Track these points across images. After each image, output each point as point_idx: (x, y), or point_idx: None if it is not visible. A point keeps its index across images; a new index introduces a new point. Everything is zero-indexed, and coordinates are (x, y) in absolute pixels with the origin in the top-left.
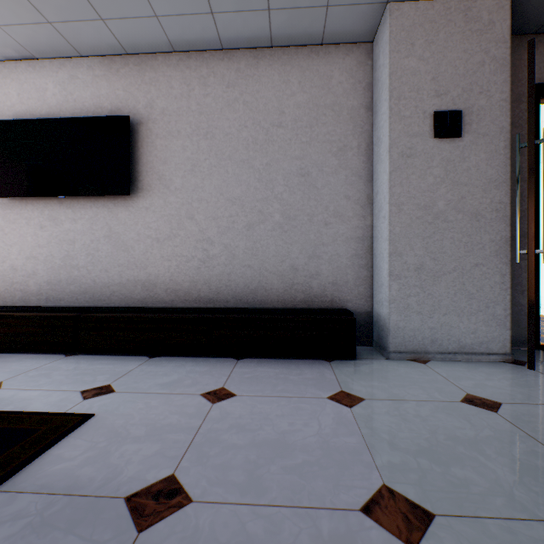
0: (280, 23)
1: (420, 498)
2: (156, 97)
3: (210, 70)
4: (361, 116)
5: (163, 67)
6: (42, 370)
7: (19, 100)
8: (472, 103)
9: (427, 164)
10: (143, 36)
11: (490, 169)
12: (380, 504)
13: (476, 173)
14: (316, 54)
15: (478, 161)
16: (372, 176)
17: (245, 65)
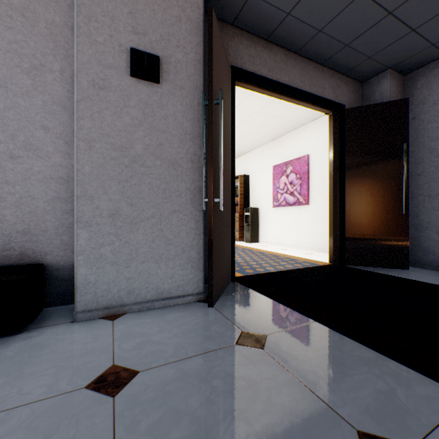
0: None
1: None
2: None
3: None
4: (66, 36)
5: None
6: None
7: None
8: (170, 53)
9: (124, 102)
10: None
11: (186, 121)
12: None
13: (174, 123)
14: None
15: (176, 112)
16: None
17: None
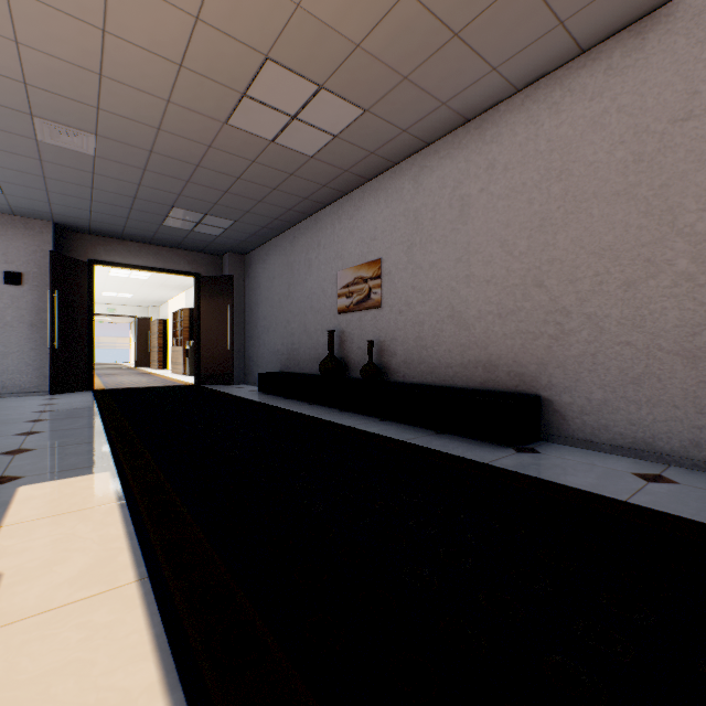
0: None
1: None
2: None
3: None
4: None
5: None
6: None
7: None
8: (30, 270)
9: (0, 297)
10: None
11: (41, 303)
12: None
13: (33, 304)
14: None
15: (34, 299)
16: None
17: None
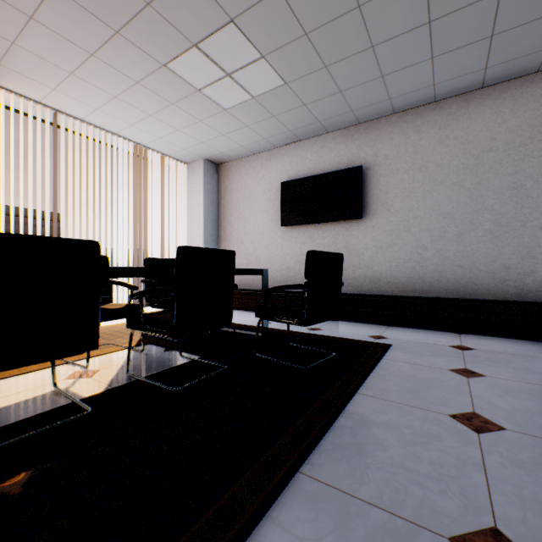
0: (494, 72)
1: None
2: (380, 148)
3: (423, 120)
4: None
5: (385, 126)
6: (330, 325)
7: (290, 168)
8: None
9: None
10: (375, 111)
11: None
12: None
13: None
14: (530, 82)
15: None
16: None
17: (455, 109)
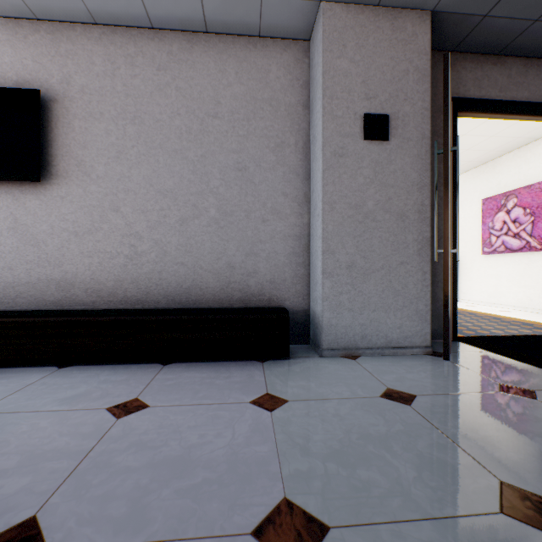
0: (213, 7)
1: (319, 509)
2: (74, 72)
3: (138, 49)
4: (299, 113)
5: (83, 39)
6: None
7: None
8: (398, 108)
9: (357, 164)
10: None
11: (413, 173)
12: (275, 523)
13: (401, 176)
14: (254, 46)
15: (403, 165)
16: (309, 174)
17: (178, 49)
